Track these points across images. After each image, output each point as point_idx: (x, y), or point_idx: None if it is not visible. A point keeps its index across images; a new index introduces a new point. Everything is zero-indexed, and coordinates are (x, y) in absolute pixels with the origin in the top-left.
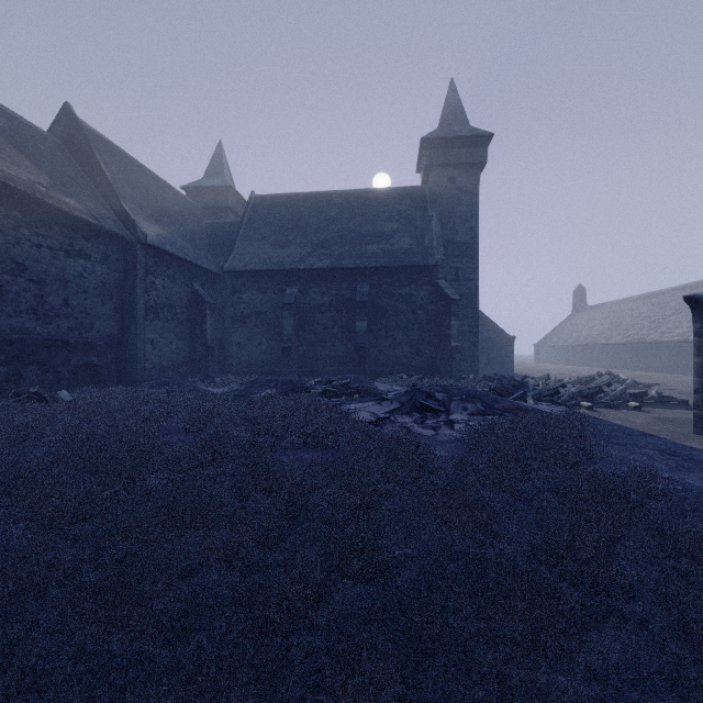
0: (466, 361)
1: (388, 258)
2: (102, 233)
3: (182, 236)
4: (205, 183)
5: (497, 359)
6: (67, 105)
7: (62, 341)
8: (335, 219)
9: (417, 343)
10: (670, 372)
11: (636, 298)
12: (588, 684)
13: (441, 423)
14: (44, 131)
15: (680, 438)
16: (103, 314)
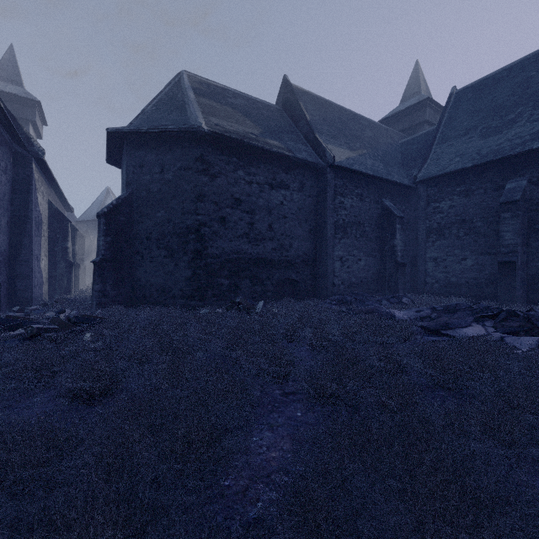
0: None
1: None
2: (299, 165)
3: (373, 157)
4: (401, 108)
5: None
6: (284, 77)
7: (267, 259)
8: None
9: None
10: None
11: None
12: None
13: None
14: (270, 103)
15: None
16: (300, 236)
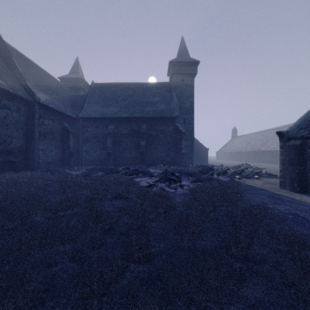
0: (188, 159)
1: (155, 113)
2: (16, 97)
3: (58, 100)
4: (70, 76)
5: (201, 158)
6: None
7: None
8: (131, 95)
9: (167, 151)
10: (269, 163)
11: (256, 133)
12: (245, 309)
13: (177, 186)
14: None
15: (275, 190)
16: (17, 136)
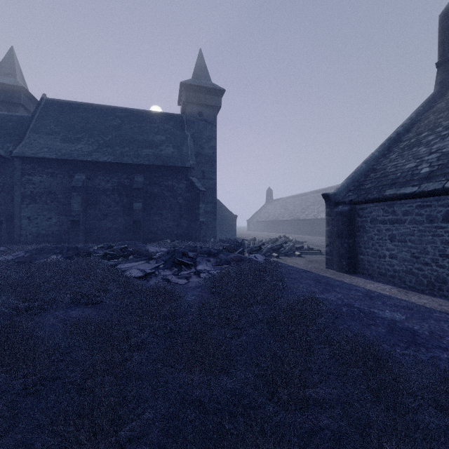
0: (209, 230)
1: (157, 159)
2: None
3: None
4: None
5: (227, 229)
6: None
7: None
8: (118, 127)
9: (178, 218)
10: (310, 235)
11: (295, 196)
12: None
13: (191, 273)
14: None
15: (321, 272)
16: None
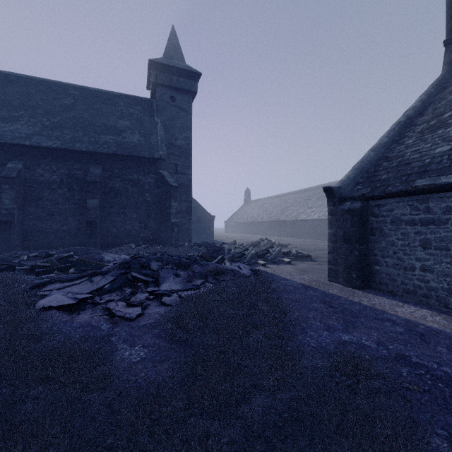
0: (183, 233)
1: (119, 148)
2: None
3: None
4: None
5: (204, 231)
6: None
7: None
8: (70, 107)
9: (145, 219)
10: (290, 237)
11: (274, 197)
12: None
13: (151, 297)
14: None
15: (325, 287)
16: None
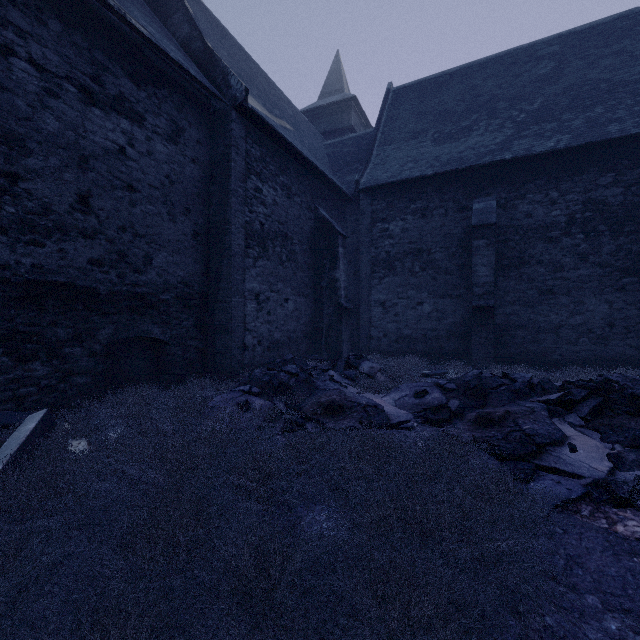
0: None
1: None
2: (168, 81)
3: (300, 141)
4: (321, 103)
5: None
6: None
7: (73, 287)
8: (552, 75)
9: None
10: None
11: None
12: None
13: None
14: None
15: None
16: (171, 241)
